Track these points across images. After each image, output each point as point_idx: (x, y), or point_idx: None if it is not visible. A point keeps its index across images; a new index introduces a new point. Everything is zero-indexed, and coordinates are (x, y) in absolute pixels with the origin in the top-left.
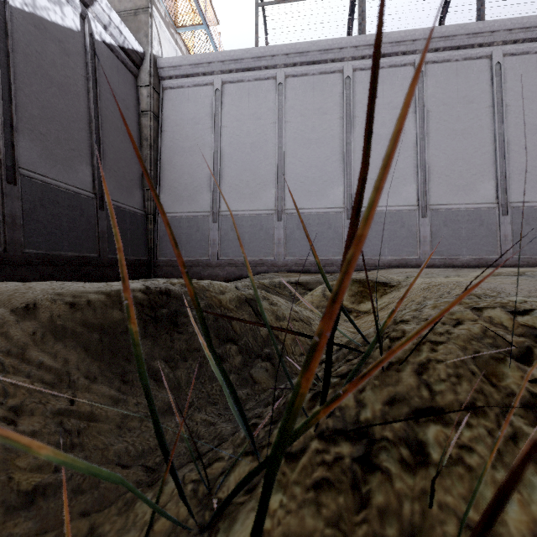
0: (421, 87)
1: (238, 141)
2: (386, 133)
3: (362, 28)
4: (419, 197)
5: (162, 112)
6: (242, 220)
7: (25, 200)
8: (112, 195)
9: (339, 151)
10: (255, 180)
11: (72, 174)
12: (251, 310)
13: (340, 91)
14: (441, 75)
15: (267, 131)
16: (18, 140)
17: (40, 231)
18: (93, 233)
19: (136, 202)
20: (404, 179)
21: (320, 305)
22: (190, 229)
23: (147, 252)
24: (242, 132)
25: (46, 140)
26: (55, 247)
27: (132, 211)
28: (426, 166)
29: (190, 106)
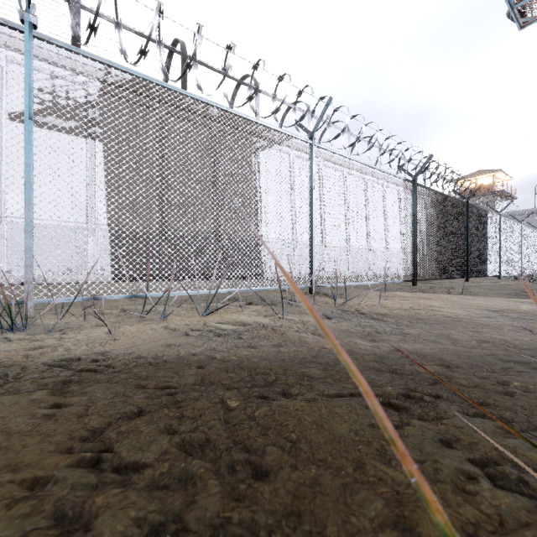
0: None
1: None
2: None
3: None
4: None
5: None
6: None
7: None
8: None
9: None
10: None
11: None
12: None
13: None
14: None
15: None
16: None
17: None
18: None
19: None
20: None
21: None
22: None
23: None
24: None
25: None
26: None
27: None
28: None
29: None
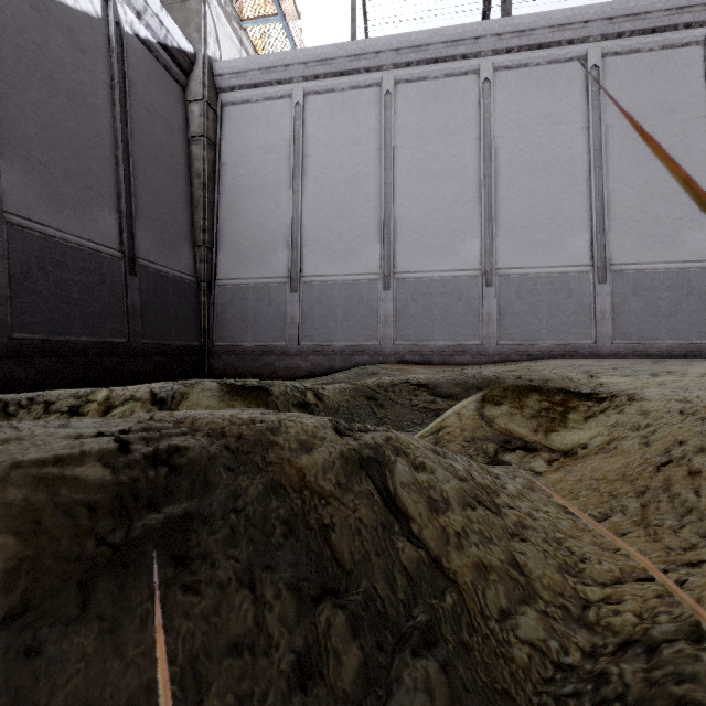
0: (597, 91)
1: (327, 176)
2: (543, 160)
3: (508, 7)
4: (595, 253)
5: (220, 137)
6: (332, 288)
7: (14, 261)
8: (149, 253)
9: (473, 187)
10: (351, 232)
11: (88, 224)
12: (373, 493)
13: (474, 101)
14: (627, 72)
15: (368, 161)
16: (4, 171)
17: (38, 306)
18: (120, 309)
19: (183, 264)
20: (571, 227)
21: (478, 436)
22: (259, 302)
23: (199, 335)
24: (332, 164)
25: (48, 173)
26: (61, 330)
27: (178, 276)
28: (605, 207)
29: (259, 128)
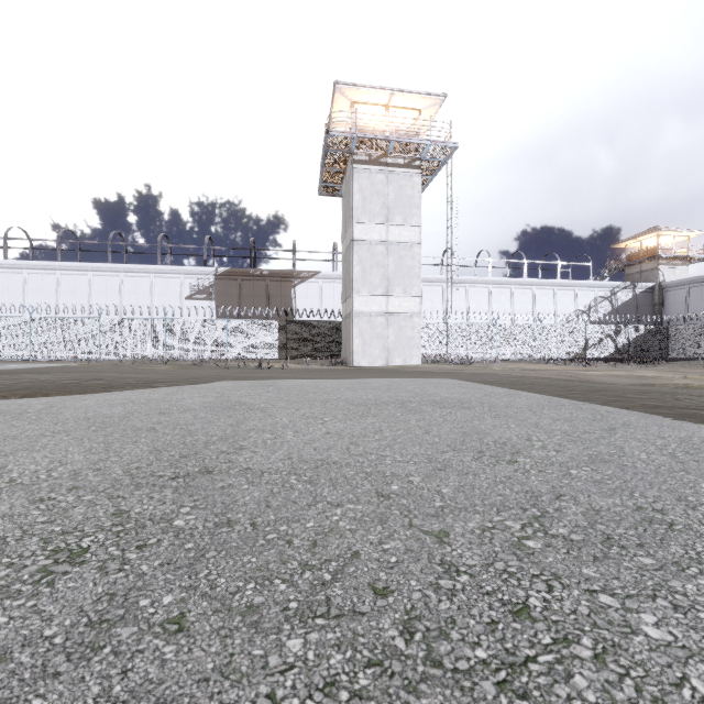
0: None
1: (696, 310)
2: None
3: None
4: None
5: (664, 300)
6: None
7: None
8: None
9: None
10: None
11: None
12: None
13: None
14: None
15: None
16: None
17: None
18: None
19: None
20: None
21: None
22: None
23: None
24: (697, 307)
25: None
26: None
27: None
28: None
29: (675, 297)
